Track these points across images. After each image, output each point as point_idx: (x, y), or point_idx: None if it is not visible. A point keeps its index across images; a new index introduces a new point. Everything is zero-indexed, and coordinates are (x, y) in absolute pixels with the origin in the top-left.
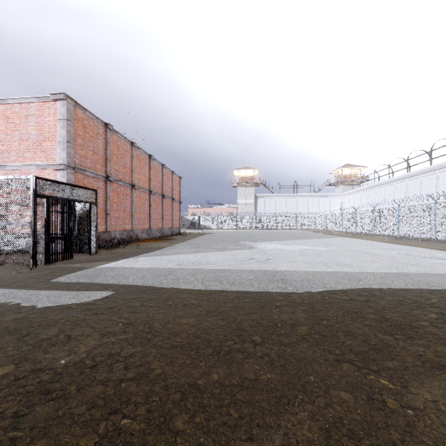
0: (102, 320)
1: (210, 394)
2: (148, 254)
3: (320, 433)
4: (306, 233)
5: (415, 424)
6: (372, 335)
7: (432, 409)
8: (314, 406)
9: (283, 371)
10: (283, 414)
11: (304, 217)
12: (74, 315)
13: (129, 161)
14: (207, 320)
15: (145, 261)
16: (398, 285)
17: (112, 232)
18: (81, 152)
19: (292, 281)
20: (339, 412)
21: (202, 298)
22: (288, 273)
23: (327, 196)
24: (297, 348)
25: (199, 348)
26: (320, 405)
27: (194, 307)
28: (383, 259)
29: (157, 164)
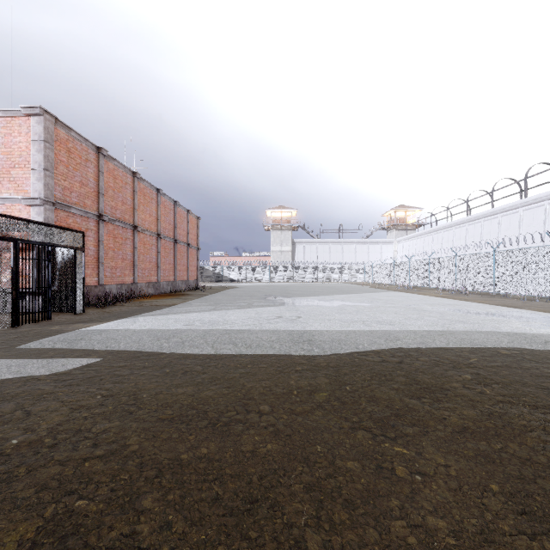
0: (76, 393)
1: (194, 469)
2: (152, 312)
3: (312, 504)
4: (352, 286)
5: (420, 490)
6: (398, 400)
7: (442, 474)
8: (313, 477)
9: (287, 442)
10: (275, 487)
11: (350, 267)
12: (40, 387)
13: (131, 196)
14: (209, 388)
15: (146, 322)
16: (438, 344)
17: (107, 286)
18: (65, 183)
19: (320, 342)
20: (340, 482)
21: (209, 364)
22: (318, 333)
23: (377, 243)
24: (310, 417)
25: (192, 420)
26: (321, 475)
27: (196, 375)
28: (431, 316)
29: (168, 201)
